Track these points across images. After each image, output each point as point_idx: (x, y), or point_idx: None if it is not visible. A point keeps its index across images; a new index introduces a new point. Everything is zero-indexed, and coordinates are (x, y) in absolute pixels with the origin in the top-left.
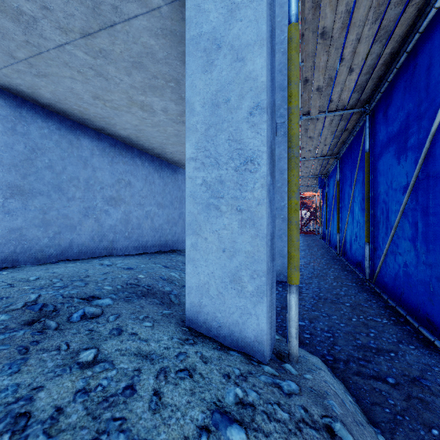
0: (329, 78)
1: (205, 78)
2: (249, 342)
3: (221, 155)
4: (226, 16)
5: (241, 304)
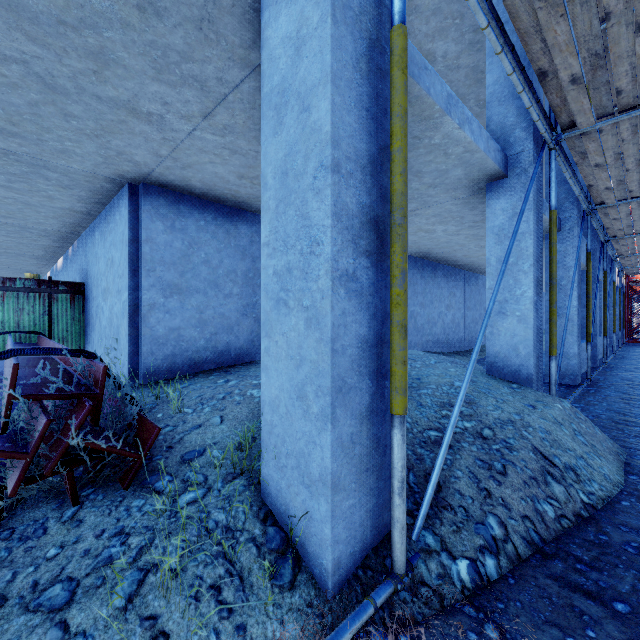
0: (618, 180)
1: (497, 248)
2: (523, 380)
3: (507, 287)
4: (509, 218)
5: (518, 361)
